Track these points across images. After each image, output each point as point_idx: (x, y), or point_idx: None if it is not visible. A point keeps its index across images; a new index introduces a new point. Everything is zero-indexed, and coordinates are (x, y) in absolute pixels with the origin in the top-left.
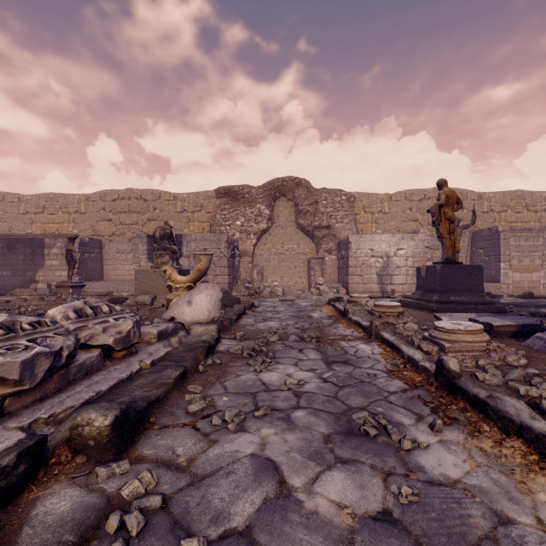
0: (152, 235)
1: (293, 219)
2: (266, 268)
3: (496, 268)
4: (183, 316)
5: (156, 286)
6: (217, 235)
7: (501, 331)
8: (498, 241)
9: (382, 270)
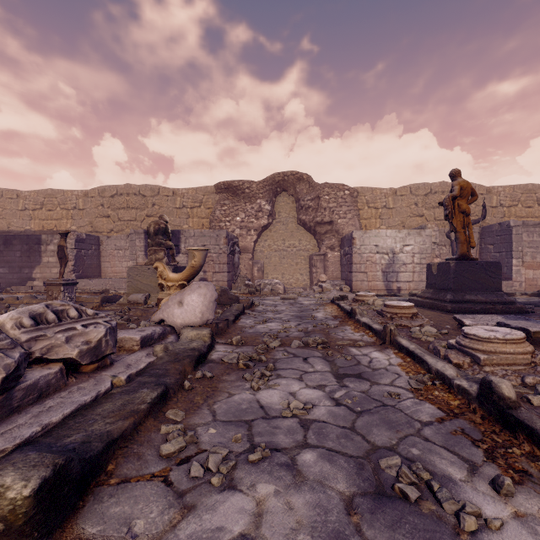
0: None
1: (294, 215)
2: (267, 265)
3: (507, 265)
4: (173, 318)
5: (150, 284)
6: (217, 231)
7: (539, 338)
8: (510, 237)
9: (388, 267)
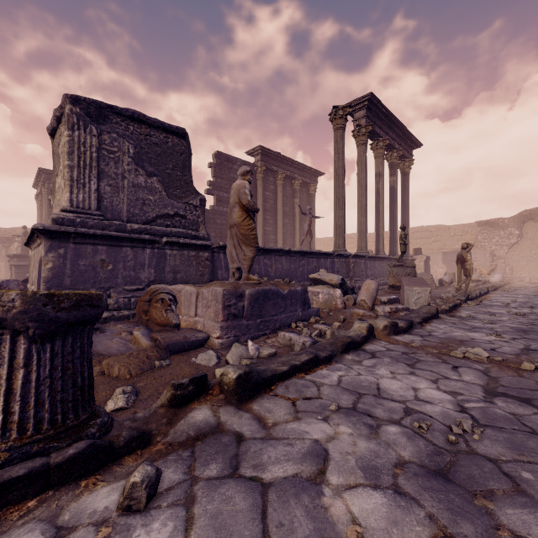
0: (444, 251)
1: None
2: (515, 266)
3: None
4: (491, 280)
5: None
6: (484, 251)
7: None
8: None
9: None
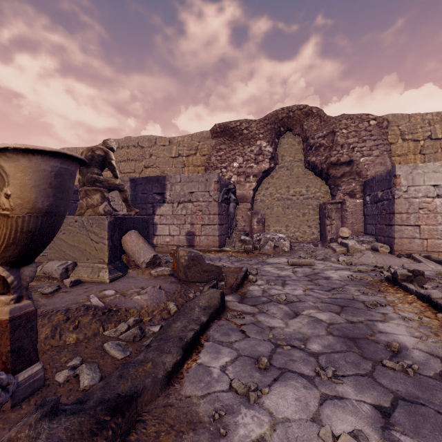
0: (134, 178)
1: (300, 158)
2: (268, 216)
3: None
4: None
5: (77, 245)
6: (206, 175)
7: None
8: None
9: None
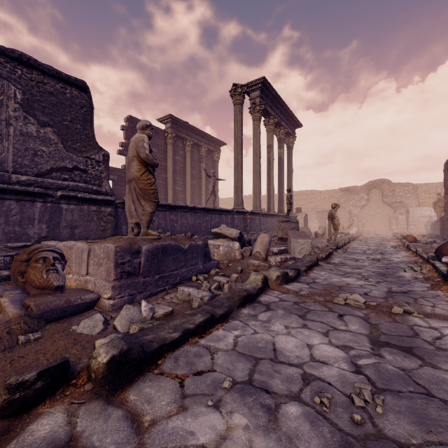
0: (317, 210)
1: (380, 198)
2: (365, 222)
3: None
4: (350, 233)
5: None
6: (344, 210)
7: (424, 236)
8: None
9: (427, 223)
